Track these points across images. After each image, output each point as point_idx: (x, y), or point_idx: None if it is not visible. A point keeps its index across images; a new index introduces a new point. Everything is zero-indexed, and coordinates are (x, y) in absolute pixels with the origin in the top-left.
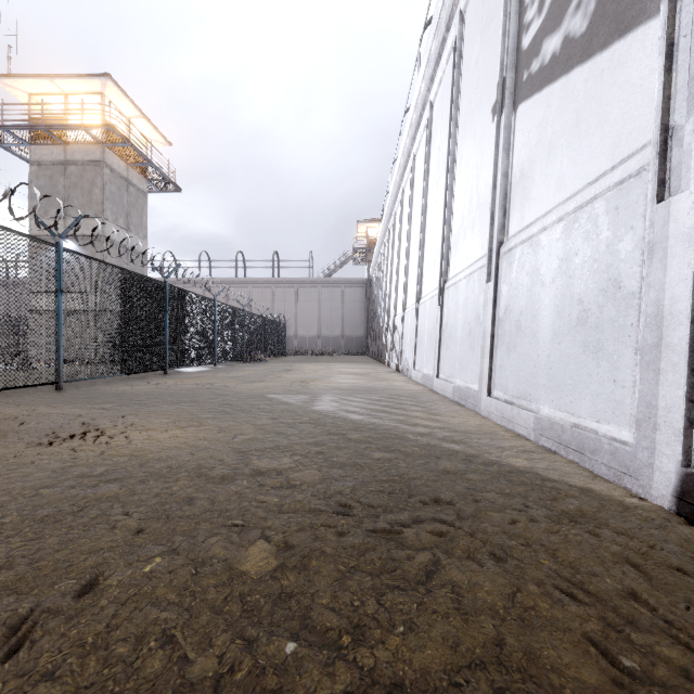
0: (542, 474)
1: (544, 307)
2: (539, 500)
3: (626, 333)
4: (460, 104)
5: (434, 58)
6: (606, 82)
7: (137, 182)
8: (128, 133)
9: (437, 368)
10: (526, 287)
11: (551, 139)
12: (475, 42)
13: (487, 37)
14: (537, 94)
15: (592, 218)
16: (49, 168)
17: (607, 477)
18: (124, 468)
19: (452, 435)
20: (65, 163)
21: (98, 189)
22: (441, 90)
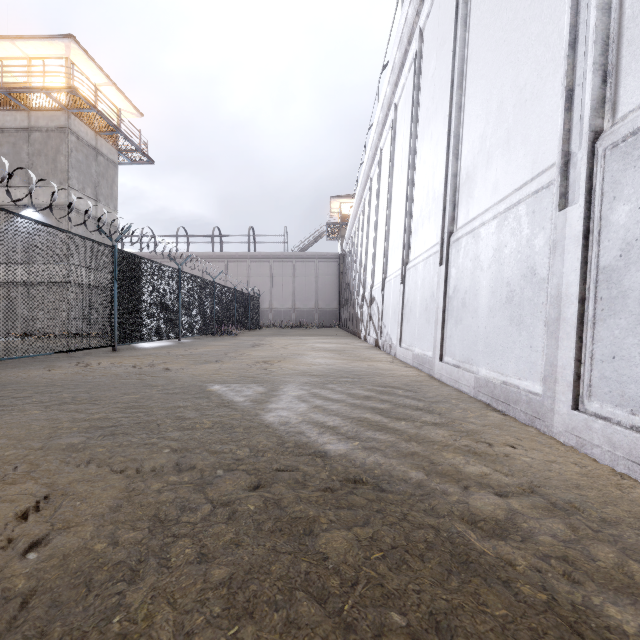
0: None
1: None
2: None
3: None
4: None
5: None
6: None
7: (106, 152)
8: (97, 102)
9: (440, 348)
10: None
11: None
12: None
13: None
14: None
15: None
16: (12, 135)
17: None
18: None
19: (574, 535)
20: (29, 129)
21: (62, 156)
22: (436, 4)
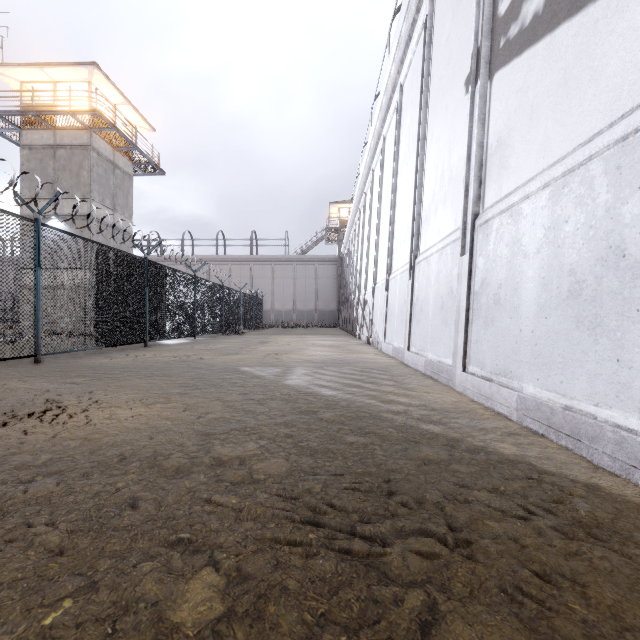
0: (536, 465)
1: (527, 279)
2: (542, 502)
3: (633, 307)
4: (430, 82)
5: (404, 40)
6: (601, 33)
7: (123, 165)
8: (114, 119)
9: (408, 341)
10: (505, 259)
11: (533, 103)
12: (446, 19)
13: (459, 11)
14: (516, 59)
15: (586, 181)
16: (39, 152)
17: (611, 469)
18: (71, 457)
19: (429, 414)
20: (55, 147)
21: (85, 171)
22: (411, 71)
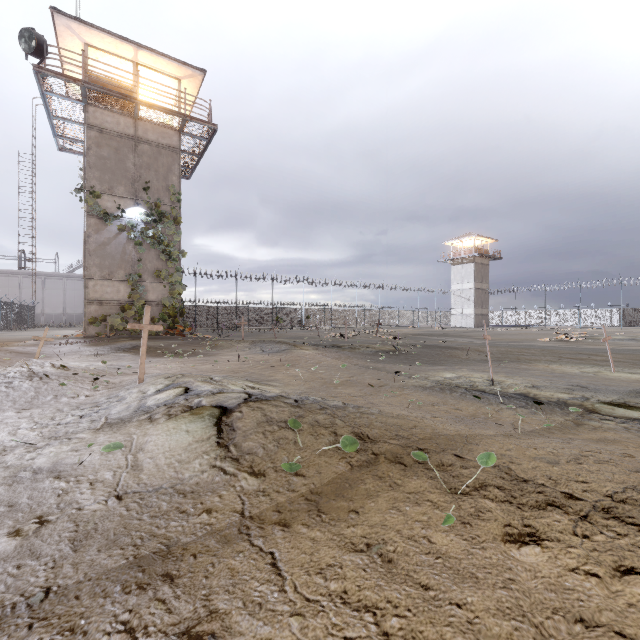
0: None
1: None
2: None
3: None
4: None
5: None
6: None
7: None
8: None
9: None
10: None
11: None
12: None
13: None
14: None
15: None
16: None
17: None
18: None
19: None
20: None
21: None
22: None
